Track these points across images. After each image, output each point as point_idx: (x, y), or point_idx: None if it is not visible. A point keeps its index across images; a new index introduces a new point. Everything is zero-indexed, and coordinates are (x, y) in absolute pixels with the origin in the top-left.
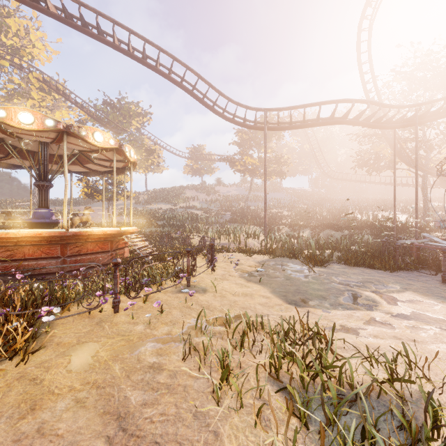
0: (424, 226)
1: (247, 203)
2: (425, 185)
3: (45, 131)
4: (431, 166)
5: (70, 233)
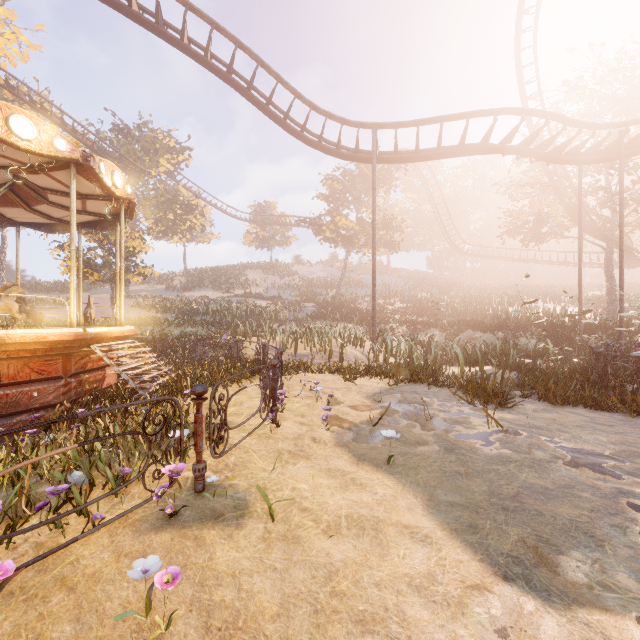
0: (624, 325)
1: (339, 289)
2: (610, 261)
3: None
4: None
5: None
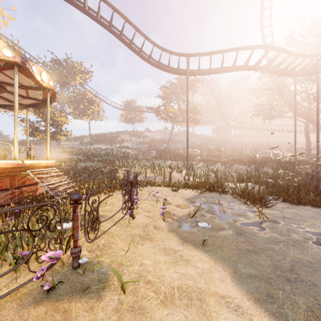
0: None
1: (168, 144)
2: (307, 129)
3: None
4: (313, 115)
5: None
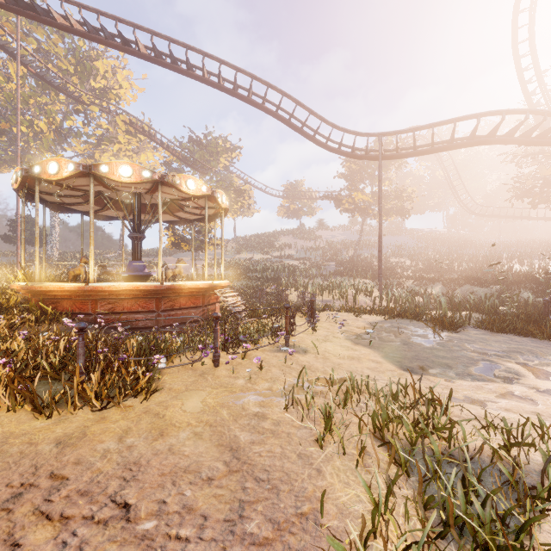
0: None
1: (356, 250)
2: None
3: (142, 183)
4: None
5: (164, 286)
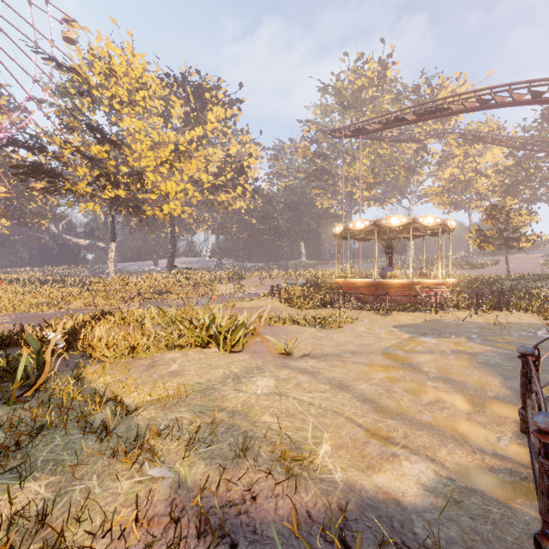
0: None
1: None
2: None
3: (366, 228)
4: None
5: (375, 281)
